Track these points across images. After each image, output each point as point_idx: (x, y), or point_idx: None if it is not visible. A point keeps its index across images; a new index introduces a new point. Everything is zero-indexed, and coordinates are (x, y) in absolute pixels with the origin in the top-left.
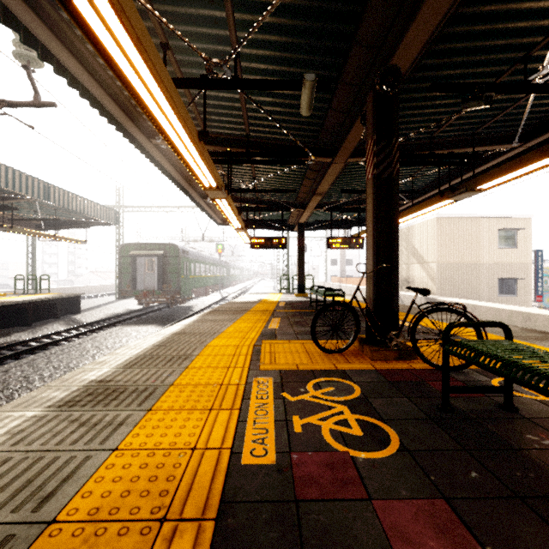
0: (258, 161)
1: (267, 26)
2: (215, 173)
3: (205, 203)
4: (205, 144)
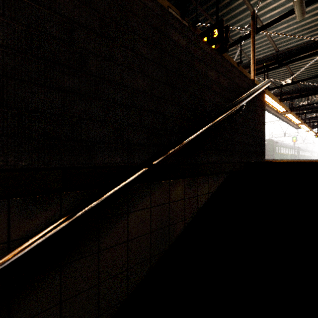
0: (316, 112)
1: (315, 95)
2: (300, 121)
3: (291, 122)
4: (296, 111)
